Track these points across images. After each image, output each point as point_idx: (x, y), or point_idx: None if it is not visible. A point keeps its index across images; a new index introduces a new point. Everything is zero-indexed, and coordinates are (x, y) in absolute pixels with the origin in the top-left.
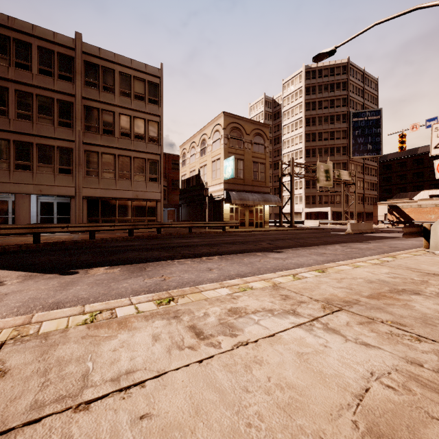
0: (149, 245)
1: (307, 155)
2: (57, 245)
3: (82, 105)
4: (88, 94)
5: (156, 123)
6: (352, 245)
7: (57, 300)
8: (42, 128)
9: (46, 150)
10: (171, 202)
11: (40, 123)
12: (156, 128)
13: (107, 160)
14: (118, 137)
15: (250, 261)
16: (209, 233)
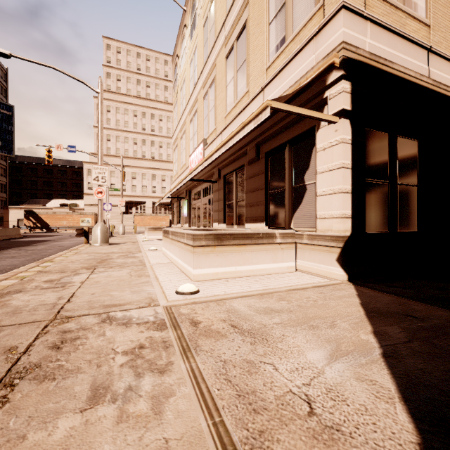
0: None
1: None
2: None
3: None
4: None
5: None
6: (26, 248)
7: None
8: None
9: None
10: None
11: None
12: None
13: None
14: None
15: None
16: None
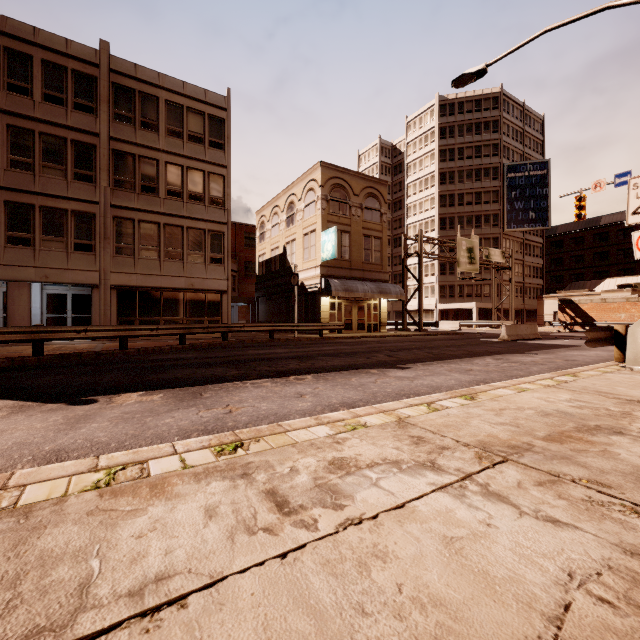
0: (210, 359)
1: (442, 226)
2: (70, 359)
3: (110, 150)
4: (119, 132)
5: (220, 177)
6: (511, 357)
7: (59, 446)
8: (48, 183)
9: (54, 216)
10: (243, 295)
11: (46, 175)
12: (220, 185)
13: (147, 231)
14: (164, 197)
15: (361, 382)
16: (299, 340)
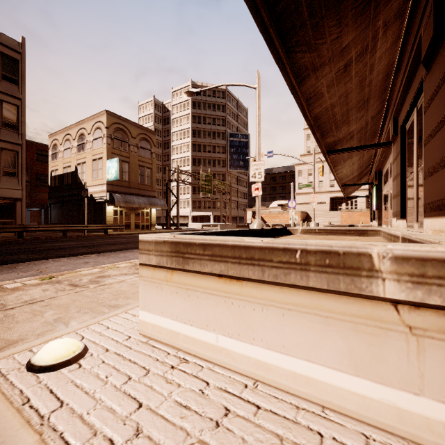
0: (11, 250)
1: (194, 163)
2: None
3: None
4: None
5: (14, 106)
6: None
7: None
8: None
9: None
10: (35, 201)
11: None
12: (14, 112)
13: None
14: None
15: (125, 255)
16: (89, 236)
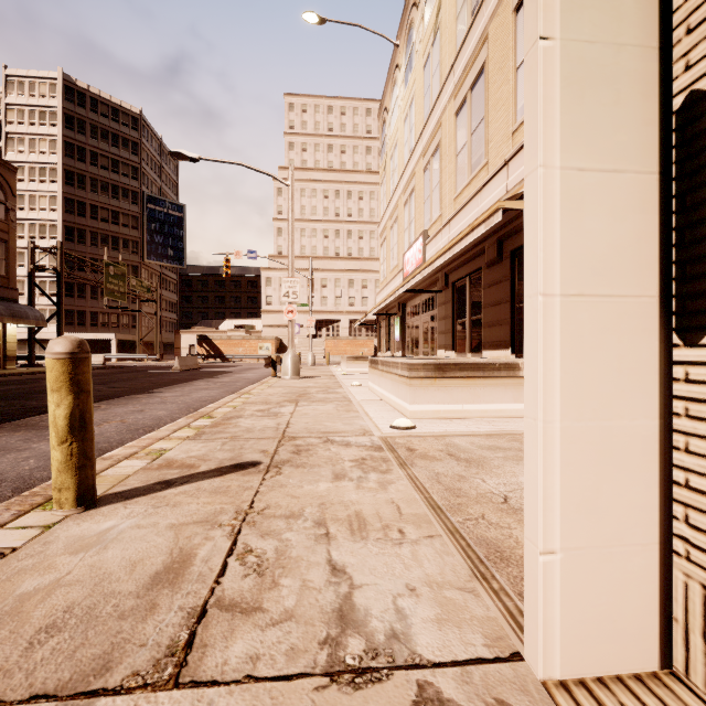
0: None
1: (69, 237)
2: None
3: None
4: None
5: None
6: (212, 380)
7: None
8: None
9: None
10: None
11: None
12: None
13: None
14: None
15: (158, 401)
16: None
